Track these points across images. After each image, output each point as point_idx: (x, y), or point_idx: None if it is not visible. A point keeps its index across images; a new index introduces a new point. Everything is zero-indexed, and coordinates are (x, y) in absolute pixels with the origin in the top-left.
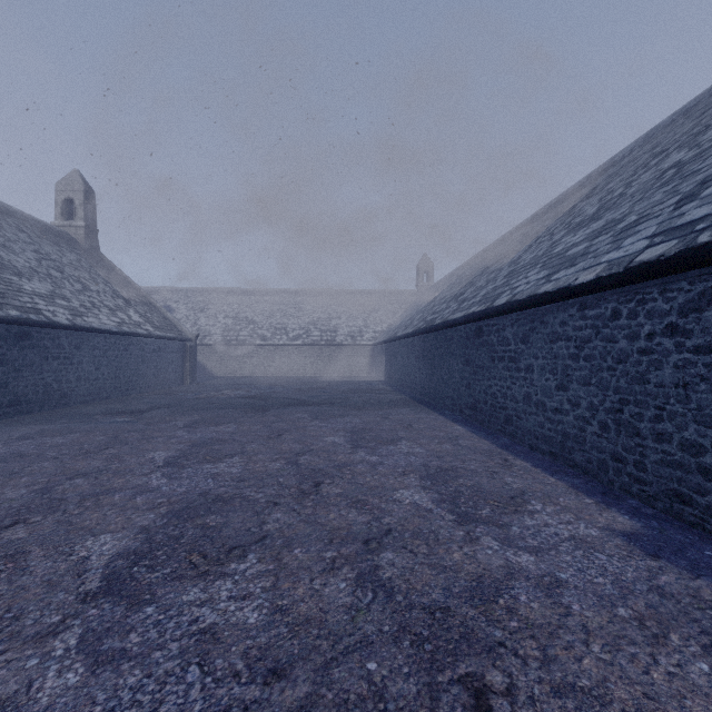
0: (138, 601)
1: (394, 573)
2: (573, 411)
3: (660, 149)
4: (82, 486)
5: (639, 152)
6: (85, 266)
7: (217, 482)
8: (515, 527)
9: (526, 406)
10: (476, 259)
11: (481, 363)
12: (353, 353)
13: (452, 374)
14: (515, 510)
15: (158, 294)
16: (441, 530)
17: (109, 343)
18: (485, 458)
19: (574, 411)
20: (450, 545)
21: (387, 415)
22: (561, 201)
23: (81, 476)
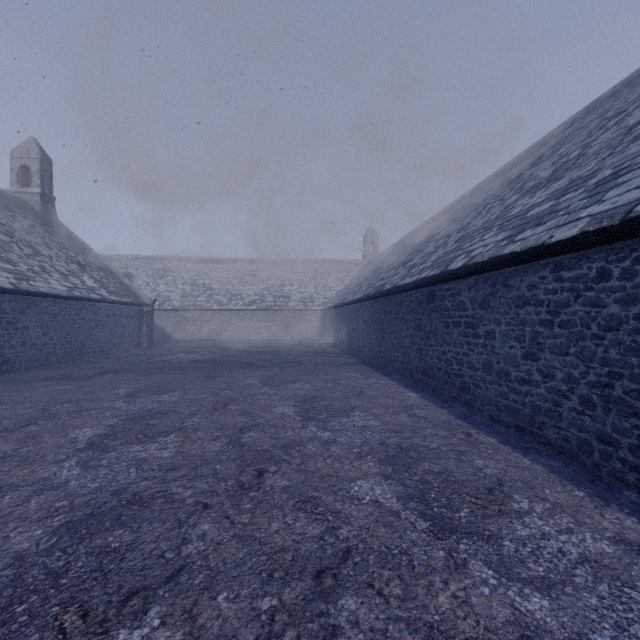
0: None
1: None
2: (545, 382)
3: (613, 113)
4: None
5: (583, 122)
6: (38, 231)
7: (141, 472)
8: (507, 541)
9: (486, 375)
10: (419, 230)
11: (433, 328)
12: (304, 317)
13: (402, 339)
14: (499, 510)
15: (119, 261)
16: (414, 548)
17: (59, 307)
18: (446, 433)
19: (546, 382)
20: (430, 579)
21: (338, 380)
22: (502, 174)
23: None
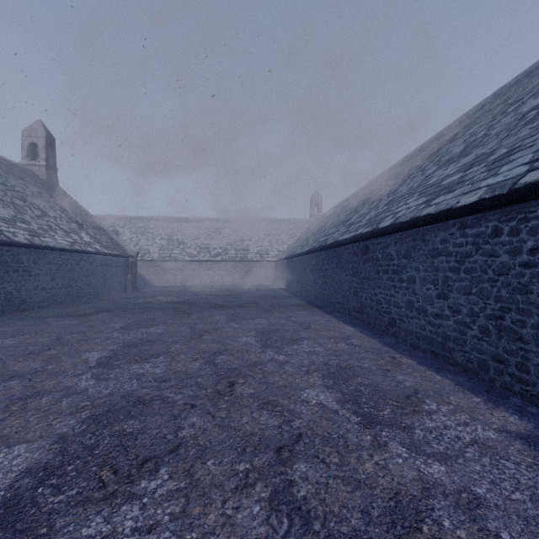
0: (31, 537)
1: (308, 490)
2: (453, 316)
3: (513, 100)
4: (15, 389)
5: (491, 106)
6: (45, 197)
7: (141, 383)
8: (418, 430)
9: (408, 311)
10: (357, 194)
11: (367, 275)
12: (261, 267)
13: (342, 284)
14: (413, 410)
15: (108, 220)
16: (348, 434)
17: (63, 258)
18: (376, 357)
19: (455, 316)
20: (360, 453)
21: (290, 317)
22: (425, 148)
23: (17, 378)
